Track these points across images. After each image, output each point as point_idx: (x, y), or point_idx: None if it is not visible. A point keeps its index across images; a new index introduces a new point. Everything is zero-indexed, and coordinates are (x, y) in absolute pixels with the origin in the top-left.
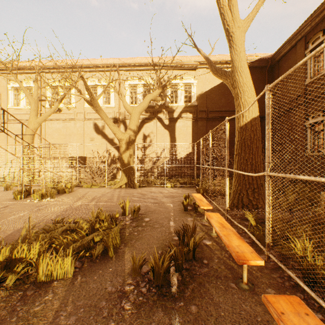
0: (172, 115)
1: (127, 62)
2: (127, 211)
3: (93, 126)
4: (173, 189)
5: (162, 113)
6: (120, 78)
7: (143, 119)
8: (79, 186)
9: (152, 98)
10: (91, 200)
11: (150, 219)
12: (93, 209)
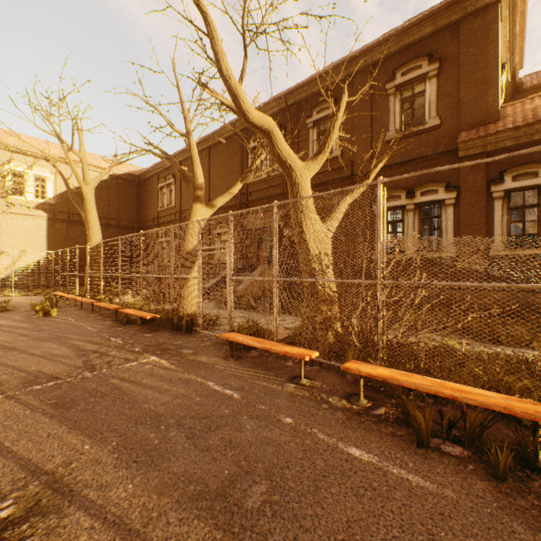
0: (16, 210)
1: None
2: None
3: None
4: (27, 296)
5: None
6: None
7: None
8: None
9: None
10: None
11: (22, 305)
12: None
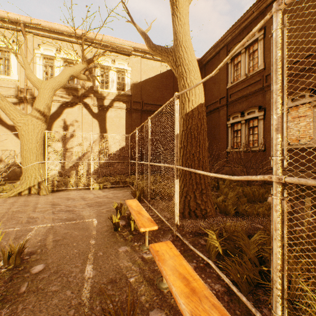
0: (102, 102)
1: (39, 23)
2: None
3: None
4: (102, 191)
5: (90, 98)
6: (26, 42)
7: (63, 103)
8: None
9: (73, 73)
10: None
11: (46, 266)
12: None
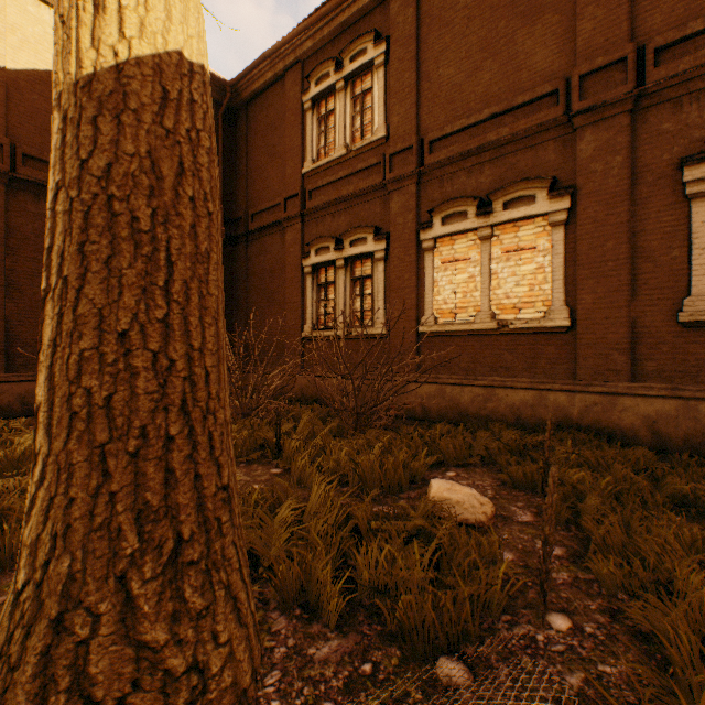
0: None
1: None
2: None
3: None
4: None
5: None
6: None
7: None
8: None
9: None
10: None
11: None
12: None
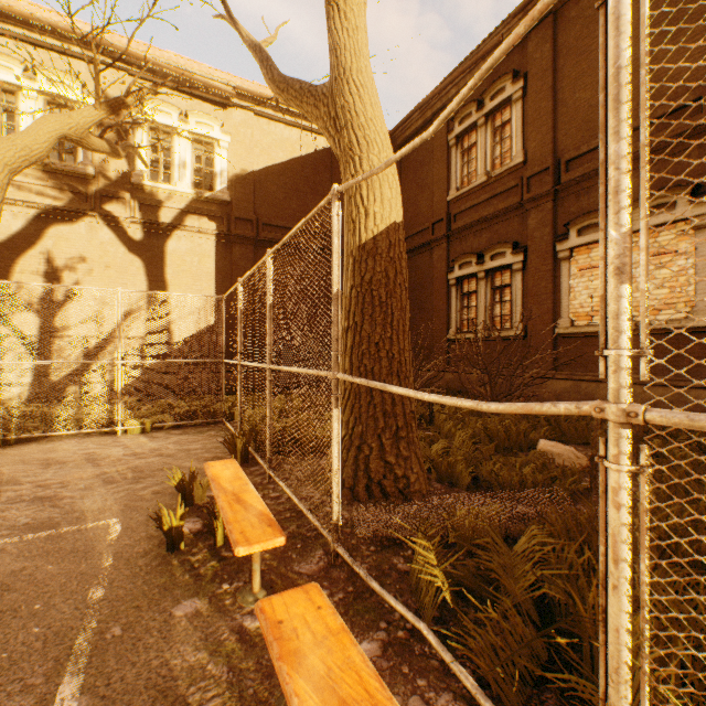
0: (155, 214)
1: None
2: None
3: None
4: (150, 437)
5: (121, 203)
6: None
7: (45, 210)
8: None
9: (67, 129)
10: None
11: None
12: None
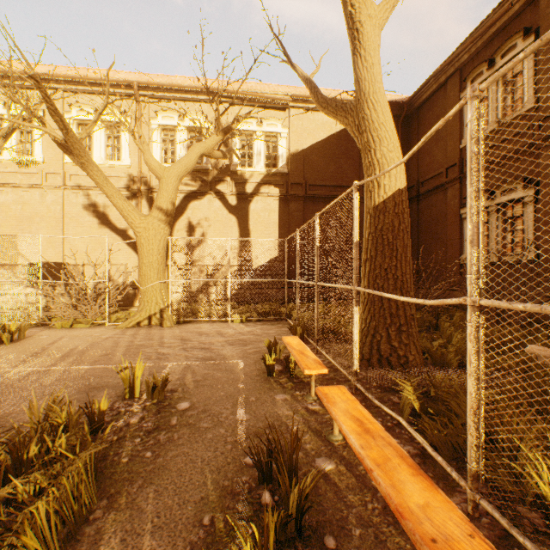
0: (243, 187)
1: (156, 80)
2: (137, 387)
3: (84, 201)
4: (246, 325)
5: (225, 184)
6: (141, 111)
7: (188, 193)
8: (47, 324)
9: (203, 150)
10: (61, 359)
11: (192, 405)
12: (35, 398)
